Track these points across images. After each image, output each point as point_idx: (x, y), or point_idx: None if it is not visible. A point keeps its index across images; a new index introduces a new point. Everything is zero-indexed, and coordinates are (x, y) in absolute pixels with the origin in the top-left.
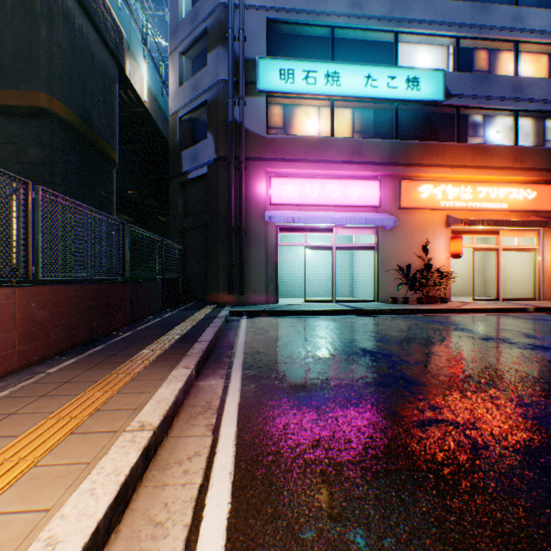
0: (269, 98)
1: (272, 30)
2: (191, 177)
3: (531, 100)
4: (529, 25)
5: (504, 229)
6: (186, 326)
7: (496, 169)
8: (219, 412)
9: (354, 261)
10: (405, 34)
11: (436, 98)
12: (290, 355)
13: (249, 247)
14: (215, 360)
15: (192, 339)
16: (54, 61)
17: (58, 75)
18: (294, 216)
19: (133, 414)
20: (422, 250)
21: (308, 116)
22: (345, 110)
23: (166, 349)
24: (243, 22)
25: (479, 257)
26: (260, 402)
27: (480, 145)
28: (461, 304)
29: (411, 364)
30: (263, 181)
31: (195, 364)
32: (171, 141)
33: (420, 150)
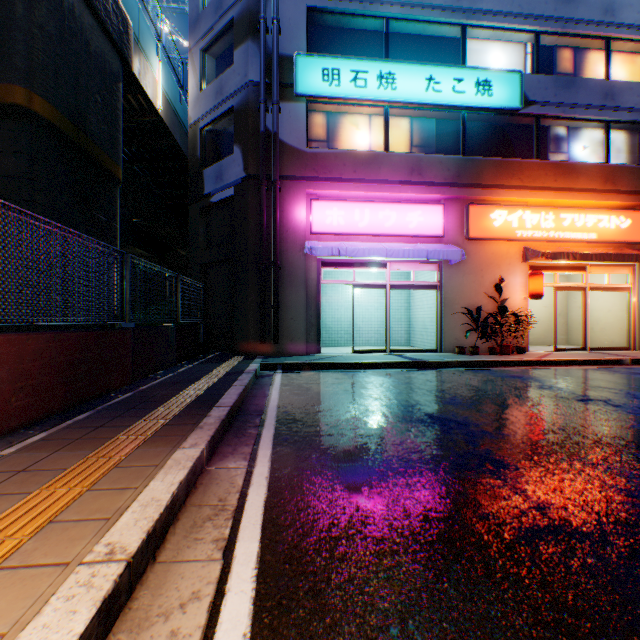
0: (310, 104)
1: (313, 22)
2: (215, 201)
3: (625, 109)
4: (623, 18)
5: (592, 264)
6: (203, 385)
7: (583, 191)
8: (235, 517)
9: (411, 302)
10: (475, 27)
11: (512, 105)
12: (336, 425)
13: (285, 285)
14: (238, 431)
15: (209, 403)
16: (34, 46)
17: (39, 64)
18: (339, 247)
19: (102, 529)
20: (495, 289)
21: (357, 127)
22: (402, 120)
23: (172, 417)
24: (277, 11)
25: (561, 298)
26: (295, 498)
27: (565, 163)
28: (543, 354)
29: (495, 437)
30: (301, 205)
31: (208, 441)
32: (191, 157)
33: (492, 168)
